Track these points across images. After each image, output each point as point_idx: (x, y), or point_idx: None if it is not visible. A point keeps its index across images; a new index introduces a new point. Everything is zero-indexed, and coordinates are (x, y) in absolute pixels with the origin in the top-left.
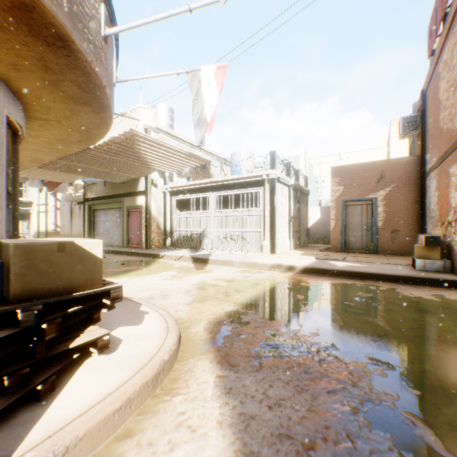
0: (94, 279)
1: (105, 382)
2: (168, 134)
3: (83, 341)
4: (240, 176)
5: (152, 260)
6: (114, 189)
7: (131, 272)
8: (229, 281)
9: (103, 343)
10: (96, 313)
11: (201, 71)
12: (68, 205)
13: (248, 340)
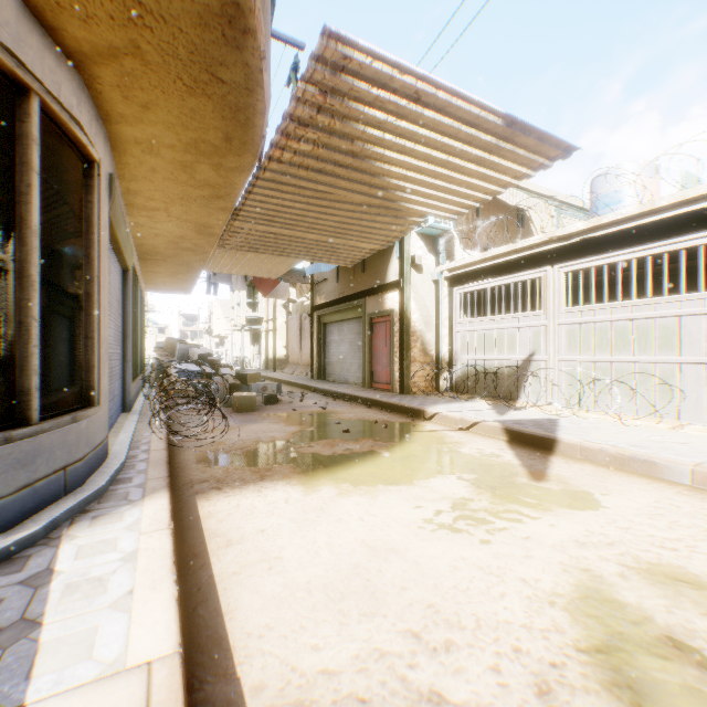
0: None
1: None
2: None
3: None
4: (646, 205)
5: (408, 426)
6: (350, 286)
7: (349, 464)
8: None
9: None
10: None
11: None
12: (297, 319)
13: None
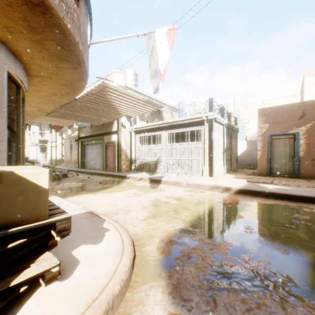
0: (39, 211)
1: None
2: (133, 90)
3: (28, 276)
4: (185, 118)
5: (121, 180)
6: (97, 130)
7: (104, 189)
8: (178, 199)
9: (51, 275)
10: (51, 239)
11: (155, 33)
12: (69, 142)
13: (198, 264)
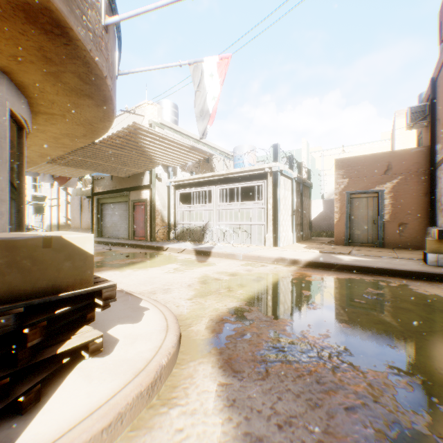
0: (85, 277)
1: (95, 391)
2: (172, 129)
3: (73, 345)
4: (242, 169)
5: (156, 253)
6: (120, 183)
7: (134, 264)
8: (232, 275)
9: (95, 346)
10: (89, 313)
11: (203, 63)
12: (78, 199)
13: (252, 341)
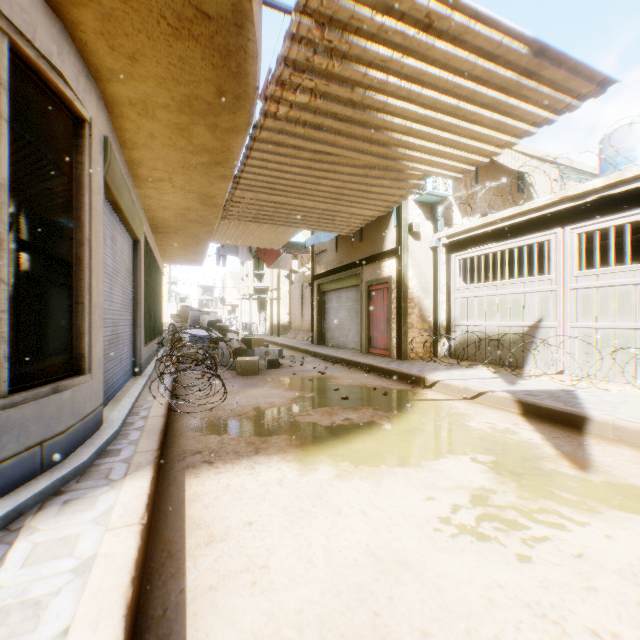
0: None
1: None
2: None
3: None
4: None
5: (408, 394)
6: (348, 255)
7: (349, 437)
8: None
9: None
10: None
11: None
12: (298, 288)
13: None
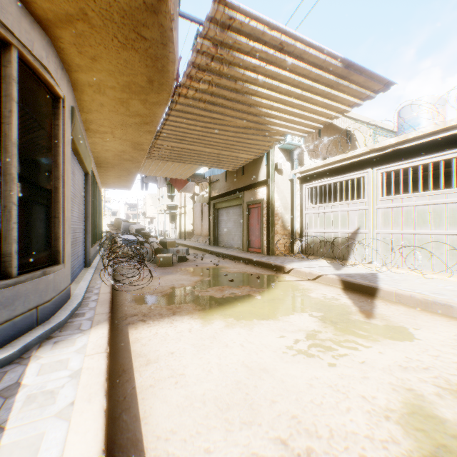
0: None
1: None
2: None
3: None
4: (440, 125)
5: (273, 277)
6: (234, 183)
7: (234, 304)
8: None
9: None
10: None
11: None
12: (199, 206)
13: None
